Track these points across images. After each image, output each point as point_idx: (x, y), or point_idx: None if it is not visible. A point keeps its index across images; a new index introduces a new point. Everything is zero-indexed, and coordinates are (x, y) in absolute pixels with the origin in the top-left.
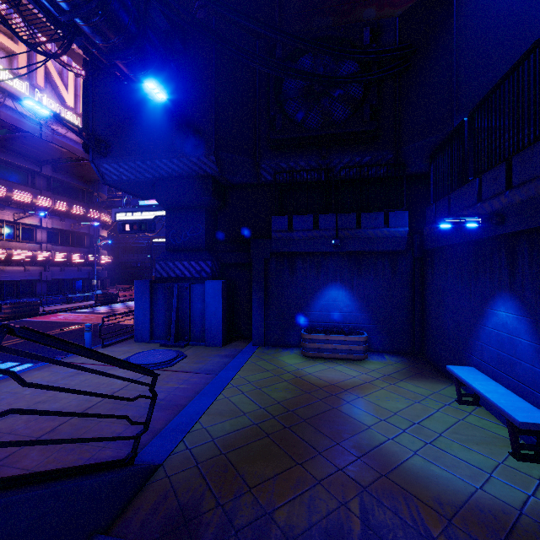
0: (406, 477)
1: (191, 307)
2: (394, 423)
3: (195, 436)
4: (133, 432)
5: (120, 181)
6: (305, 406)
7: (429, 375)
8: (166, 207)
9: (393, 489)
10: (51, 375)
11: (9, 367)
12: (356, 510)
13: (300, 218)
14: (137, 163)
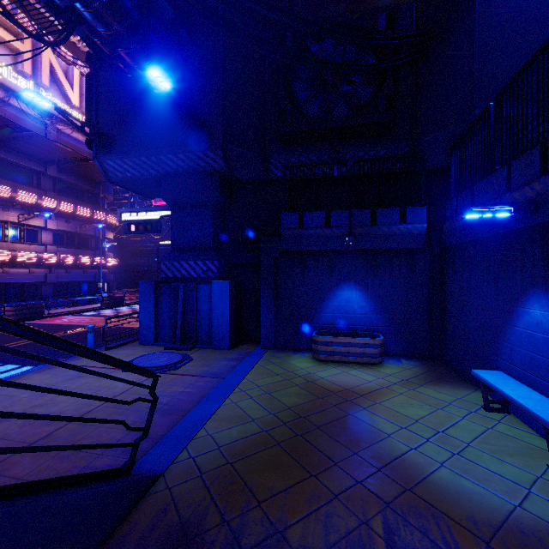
0: (433, 492)
1: (198, 308)
2: (416, 431)
3: (199, 444)
4: (133, 438)
5: (124, 178)
6: (318, 412)
7: (451, 381)
8: (172, 204)
9: (420, 506)
10: (50, 377)
11: (9, 369)
12: (379, 529)
13: (312, 215)
14: (142, 159)
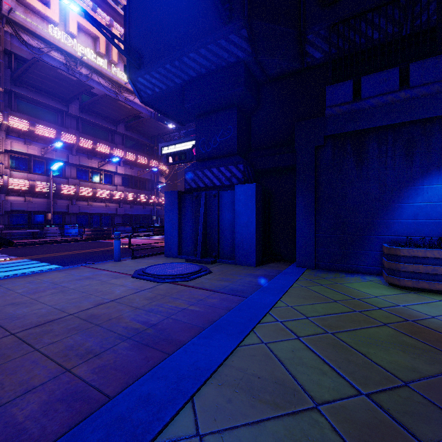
0: None
1: (220, 218)
2: None
3: None
4: (54, 393)
5: (154, 96)
6: None
7: None
8: (196, 113)
9: None
10: (63, 276)
11: (49, 268)
12: None
13: (374, 78)
14: (167, 67)
